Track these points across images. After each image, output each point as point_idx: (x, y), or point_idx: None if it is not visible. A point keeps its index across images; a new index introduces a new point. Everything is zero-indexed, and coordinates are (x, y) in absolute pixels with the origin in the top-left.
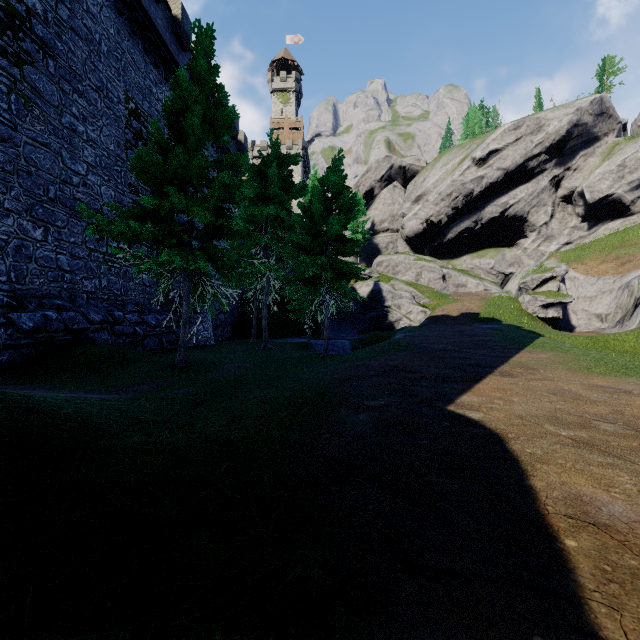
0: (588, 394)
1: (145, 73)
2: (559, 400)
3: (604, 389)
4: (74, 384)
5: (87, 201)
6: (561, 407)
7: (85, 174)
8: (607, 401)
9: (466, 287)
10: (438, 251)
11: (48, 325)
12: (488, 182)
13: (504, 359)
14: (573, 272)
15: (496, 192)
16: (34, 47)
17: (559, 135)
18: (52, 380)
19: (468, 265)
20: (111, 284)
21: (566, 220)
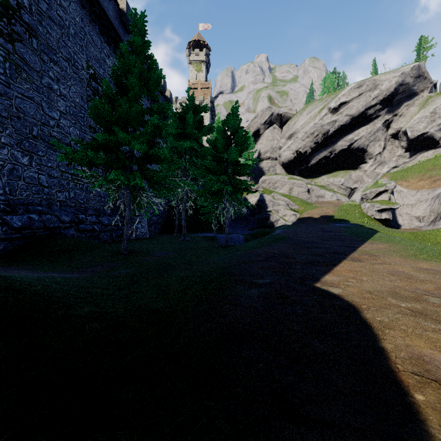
0: (417, 275)
1: (101, 49)
2: (396, 279)
3: (428, 271)
4: (48, 266)
5: (60, 138)
6: (399, 284)
7: (58, 119)
8: (432, 280)
9: (324, 197)
10: (304, 172)
11: (32, 224)
12: (339, 124)
13: (353, 248)
14: (399, 187)
15: (345, 131)
16: (22, 30)
17: (389, 91)
18: (33, 263)
19: (325, 182)
20: (77, 195)
21: (394, 151)
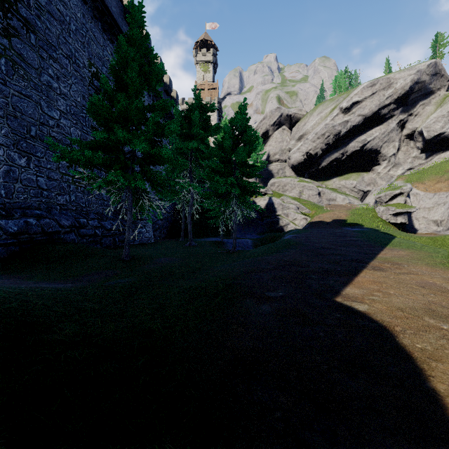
0: None
1: (103, 46)
2: (429, 293)
3: None
4: (43, 274)
5: (60, 138)
6: (433, 300)
7: (58, 118)
8: None
9: (335, 201)
10: (315, 175)
11: (29, 229)
12: (351, 125)
13: (372, 255)
14: (415, 189)
15: (357, 132)
16: (19, 24)
17: (404, 90)
18: (28, 271)
19: (337, 185)
20: (78, 199)
21: (409, 152)
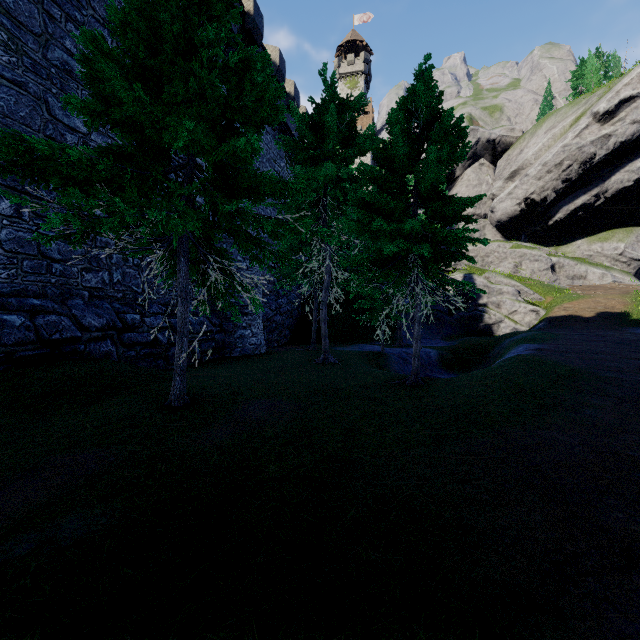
0: None
1: None
2: None
3: None
4: None
5: None
6: None
7: (87, 133)
8: None
9: (585, 279)
10: (540, 236)
11: (5, 335)
12: (617, 141)
13: None
14: None
15: (629, 154)
16: None
17: None
18: None
19: (584, 252)
20: (128, 279)
21: None
